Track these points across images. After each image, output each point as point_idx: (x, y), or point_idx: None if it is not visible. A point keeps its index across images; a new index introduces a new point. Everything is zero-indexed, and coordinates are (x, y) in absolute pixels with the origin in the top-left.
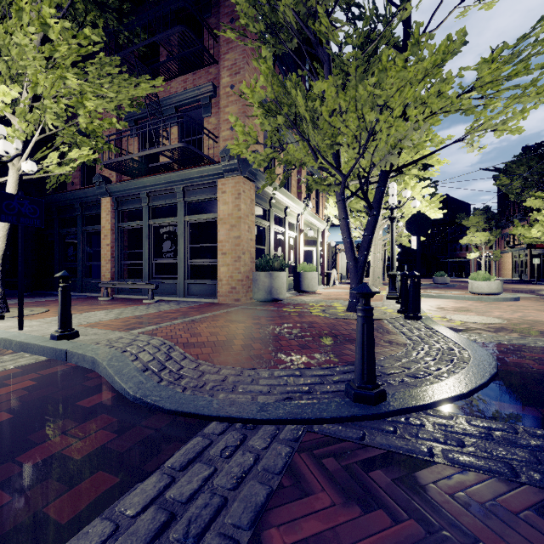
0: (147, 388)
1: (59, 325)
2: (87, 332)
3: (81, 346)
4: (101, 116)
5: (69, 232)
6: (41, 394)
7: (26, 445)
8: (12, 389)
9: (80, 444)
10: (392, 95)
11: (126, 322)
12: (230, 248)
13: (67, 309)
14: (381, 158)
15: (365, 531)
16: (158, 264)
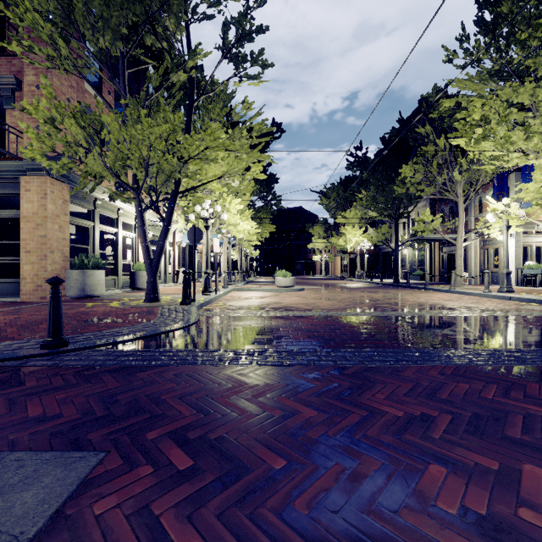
0: None
1: None
2: None
3: None
4: None
5: None
6: None
7: None
8: None
9: None
10: (154, 141)
11: None
12: (36, 247)
13: None
14: (162, 183)
15: None
16: None
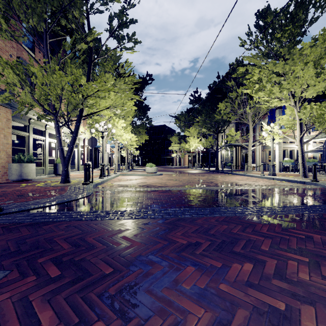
0: None
1: None
2: None
3: None
4: None
5: None
6: None
7: None
8: None
9: None
10: (64, 85)
11: None
12: None
13: None
14: (71, 110)
15: None
16: None
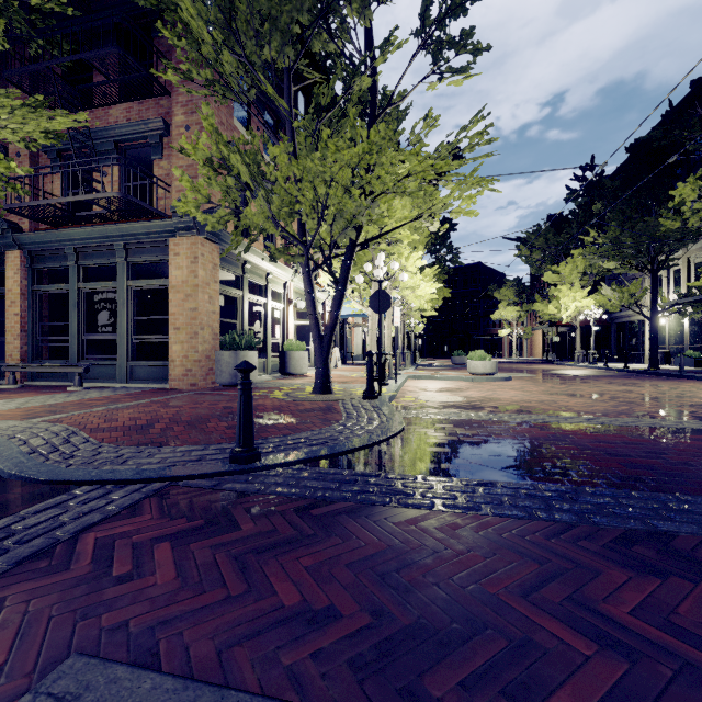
0: (27, 466)
1: None
2: None
3: None
4: None
5: None
6: None
7: None
8: None
9: None
10: (337, 172)
11: (29, 412)
12: (185, 322)
13: None
14: (340, 232)
15: (162, 527)
16: (104, 341)
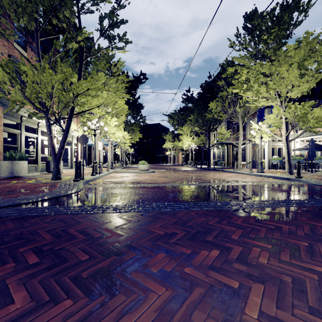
0: None
1: None
2: None
3: None
4: None
5: None
6: None
7: None
8: None
9: None
10: (55, 83)
11: None
12: None
13: None
14: (62, 108)
15: None
16: None
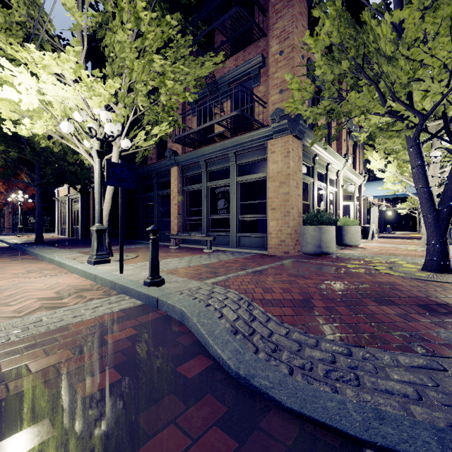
0: (247, 361)
1: (149, 272)
2: (170, 279)
3: (168, 295)
4: (177, 91)
5: (149, 196)
6: (142, 349)
7: (137, 436)
8: (118, 337)
9: (196, 451)
10: None
11: (197, 270)
12: (279, 204)
13: (156, 259)
14: None
15: None
16: None
